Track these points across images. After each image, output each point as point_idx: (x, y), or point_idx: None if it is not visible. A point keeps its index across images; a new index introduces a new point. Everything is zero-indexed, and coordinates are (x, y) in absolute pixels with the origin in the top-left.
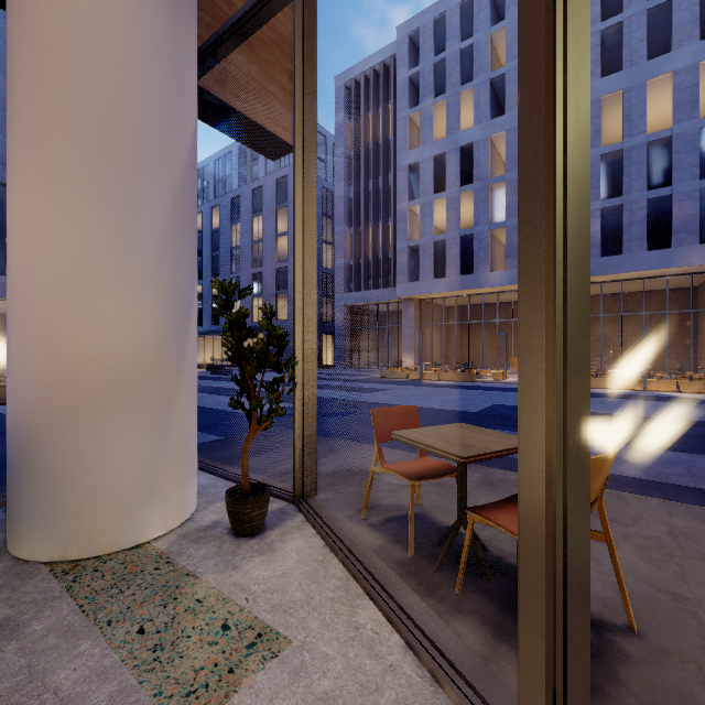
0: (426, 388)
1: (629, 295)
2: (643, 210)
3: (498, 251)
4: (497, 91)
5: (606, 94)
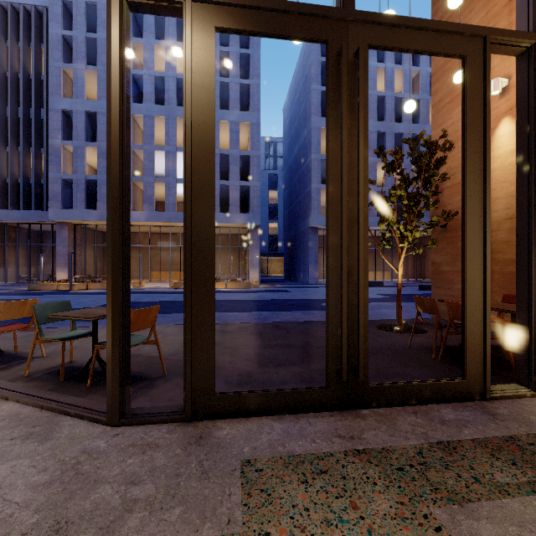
0: (69, 295)
1: (218, 235)
2: (218, 190)
3: (140, 197)
4: (139, 84)
5: None
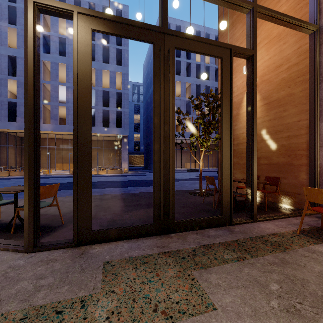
0: None
1: (102, 141)
2: (101, 113)
3: (48, 115)
4: (47, 41)
5: None
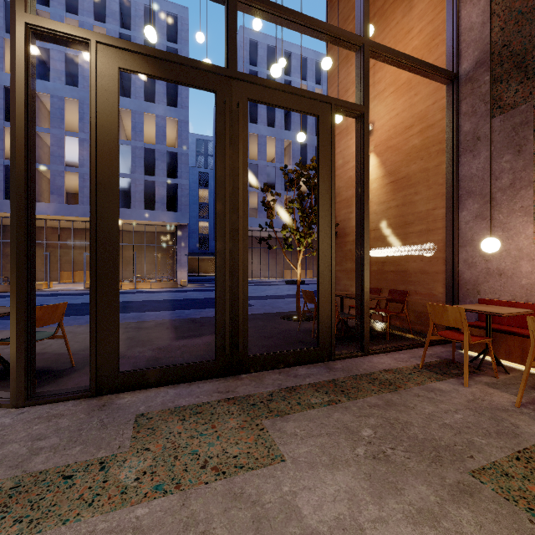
0: None
1: (143, 233)
2: (142, 186)
3: (46, 186)
4: (45, 58)
5: (122, 107)
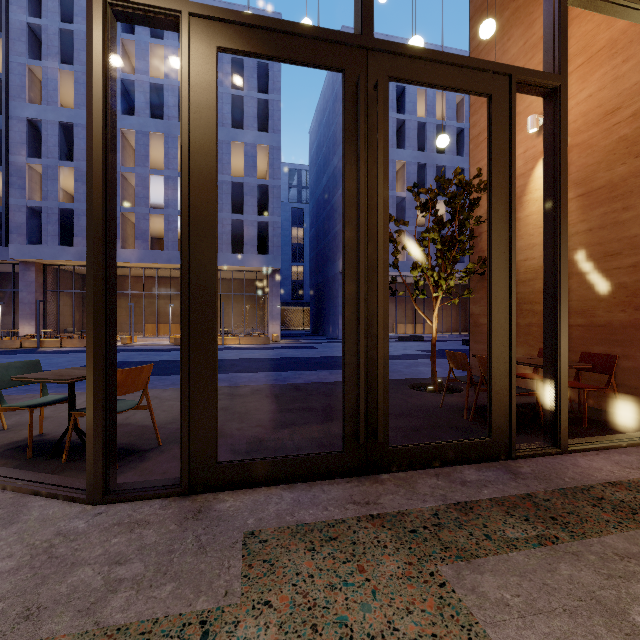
0: (37, 355)
1: (231, 281)
2: (230, 226)
3: (131, 231)
4: (129, 92)
5: None
